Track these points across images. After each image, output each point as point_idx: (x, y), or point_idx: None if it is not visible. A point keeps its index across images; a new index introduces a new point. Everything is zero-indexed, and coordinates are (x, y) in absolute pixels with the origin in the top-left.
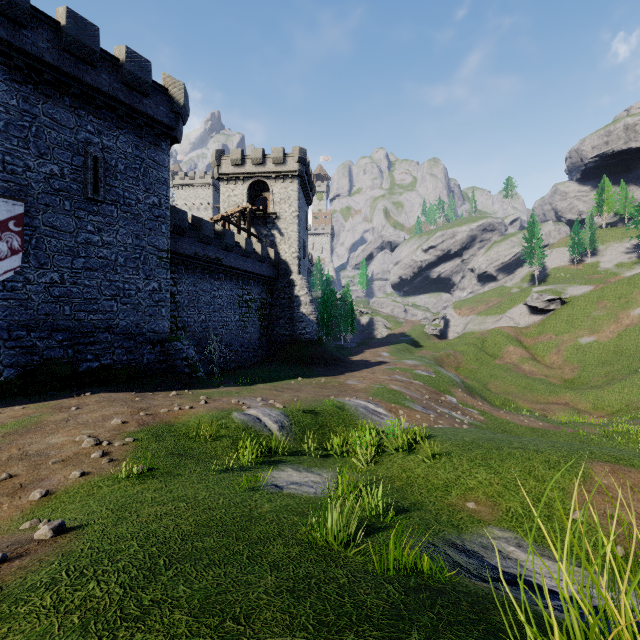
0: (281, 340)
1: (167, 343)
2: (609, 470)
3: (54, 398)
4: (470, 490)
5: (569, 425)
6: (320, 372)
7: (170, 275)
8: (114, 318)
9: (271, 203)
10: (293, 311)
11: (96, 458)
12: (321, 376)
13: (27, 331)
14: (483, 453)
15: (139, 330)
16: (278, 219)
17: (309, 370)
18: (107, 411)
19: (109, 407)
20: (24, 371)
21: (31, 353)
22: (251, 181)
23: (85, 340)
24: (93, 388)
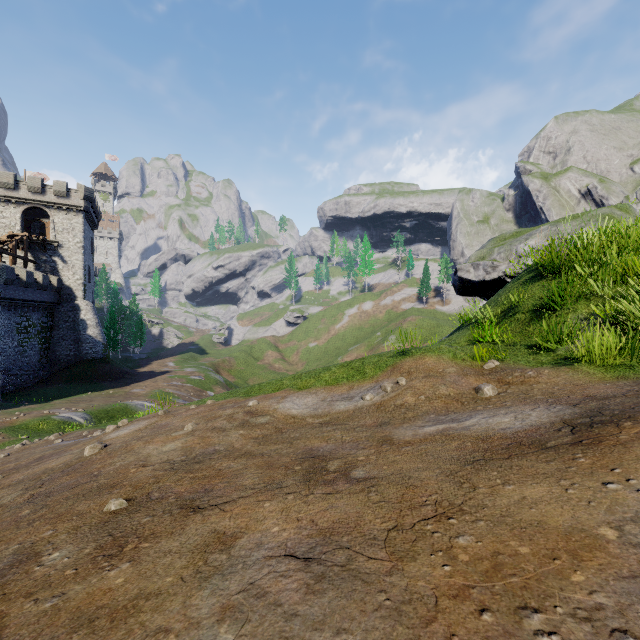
0: (65, 360)
1: None
2: None
3: None
4: None
5: None
6: (108, 386)
7: None
8: None
9: (52, 231)
10: (79, 333)
11: None
12: (109, 389)
13: None
14: None
15: None
16: (60, 247)
17: (98, 385)
18: None
19: None
20: None
21: None
22: (27, 206)
23: None
24: None
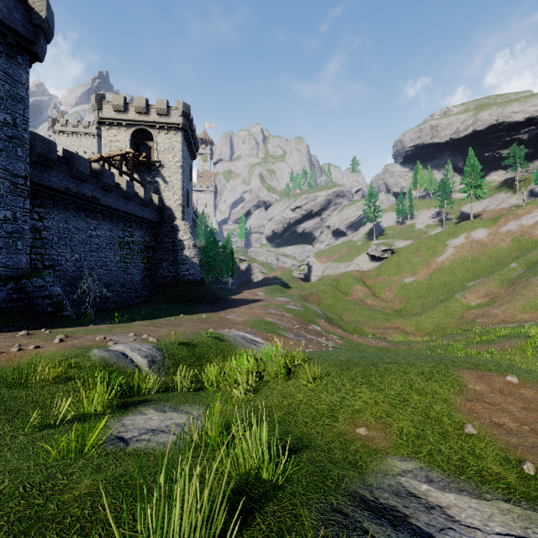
0: (165, 281)
1: (24, 279)
2: (476, 376)
3: None
4: (357, 412)
5: (403, 343)
6: (202, 309)
7: (34, 209)
8: None
9: (155, 152)
10: (177, 254)
11: None
12: (203, 312)
13: None
14: (362, 371)
15: None
16: (162, 167)
17: (191, 308)
18: None
19: None
20: None
21: None
22: (134, 128)
23: None
24: None
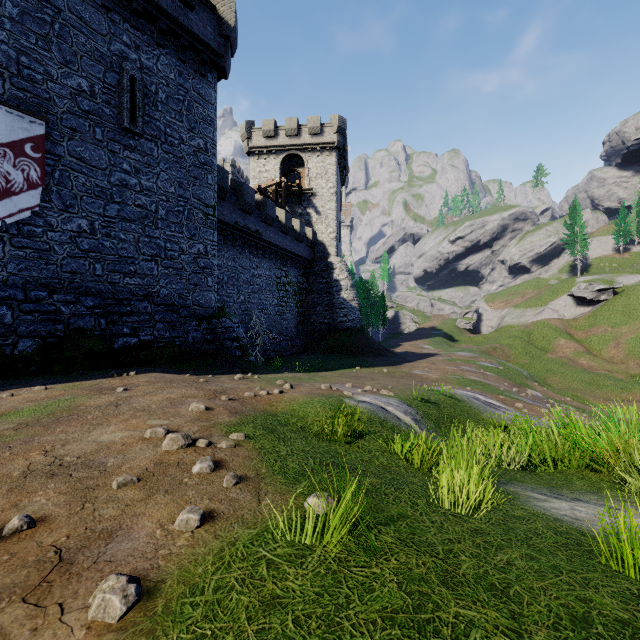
0: (319, 329)
1: (214, 319)
2: None
3: (87, 378)
4: None
5: None
6: (374, 362)
7: None
8: (154, 284)
9: (306, 178)
10: (332, 297)
11: (203, 474)
12: (379, 366)
13: (48, 292)
14: None
15: (182, 301)
16: (314, 196)
17: (360, 360)
18: (171, 393)
19: (170, 388)
20: (45, 344)
21: (54, 321)
22: (284, 155)
23: (120, 309)
24: (134, 368)
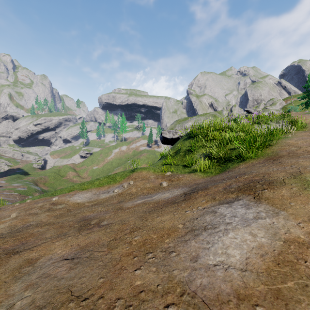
0: None
1: None
2: None
3: None
4: None
5: None
6: None
7: None
8: None
9: None
10: None
11: None
12: None
13: None
14: None
15: None
16: None
17: None
18: None
19: None
20: None
21: None
22: None
23: None
24: None
